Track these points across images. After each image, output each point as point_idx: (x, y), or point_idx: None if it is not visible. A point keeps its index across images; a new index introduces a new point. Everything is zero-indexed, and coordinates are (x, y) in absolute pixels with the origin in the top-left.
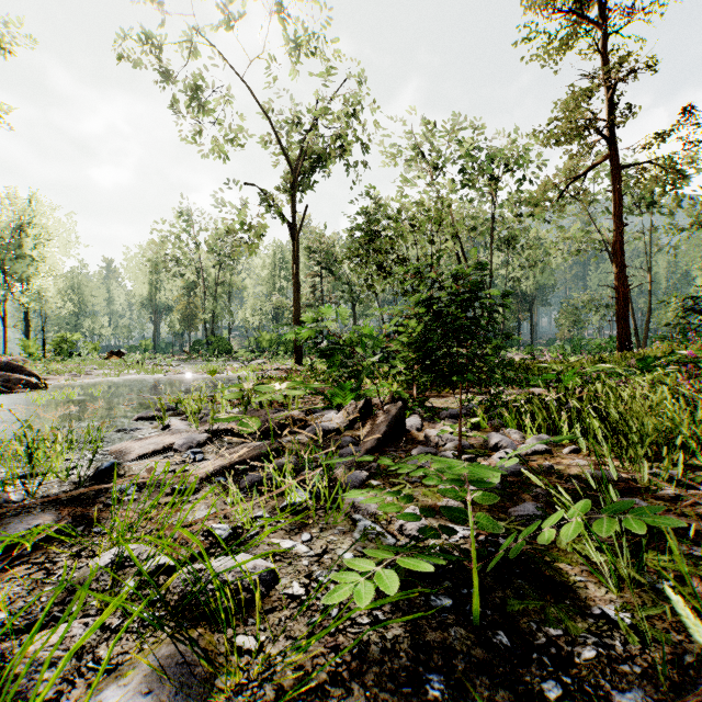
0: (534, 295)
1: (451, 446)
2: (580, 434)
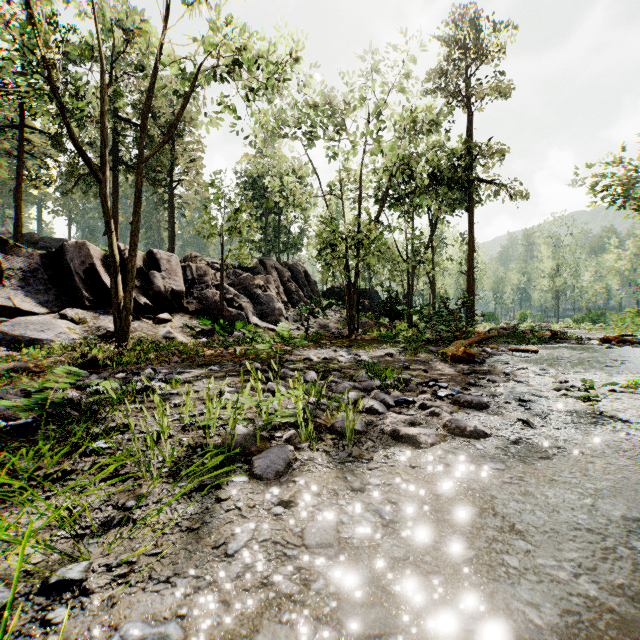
0: None
1: None
2: None
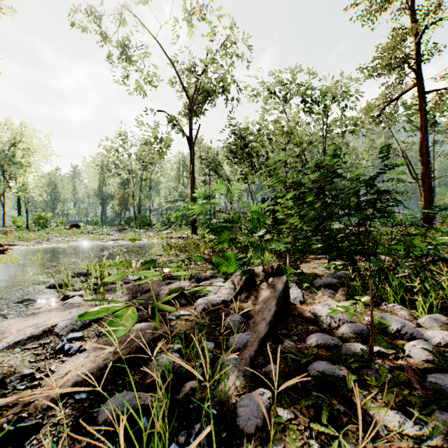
0: None
1: (348, 332)
2: None
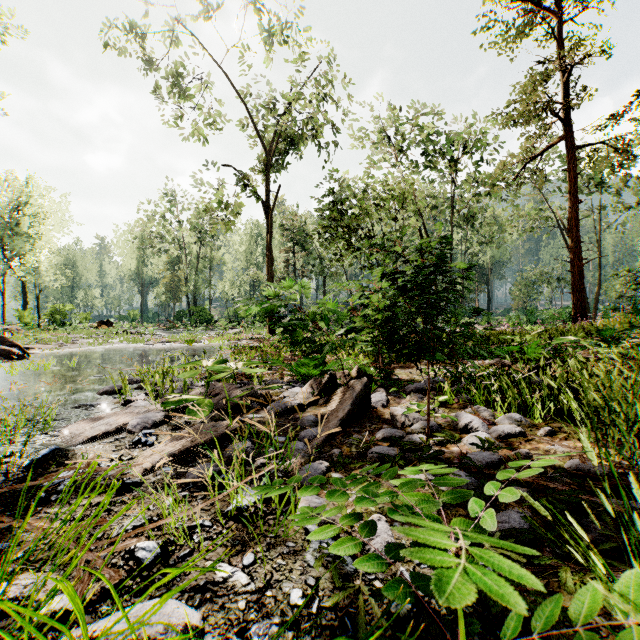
0: (491, 269)
1: (418, 428)
2: (553, 413)
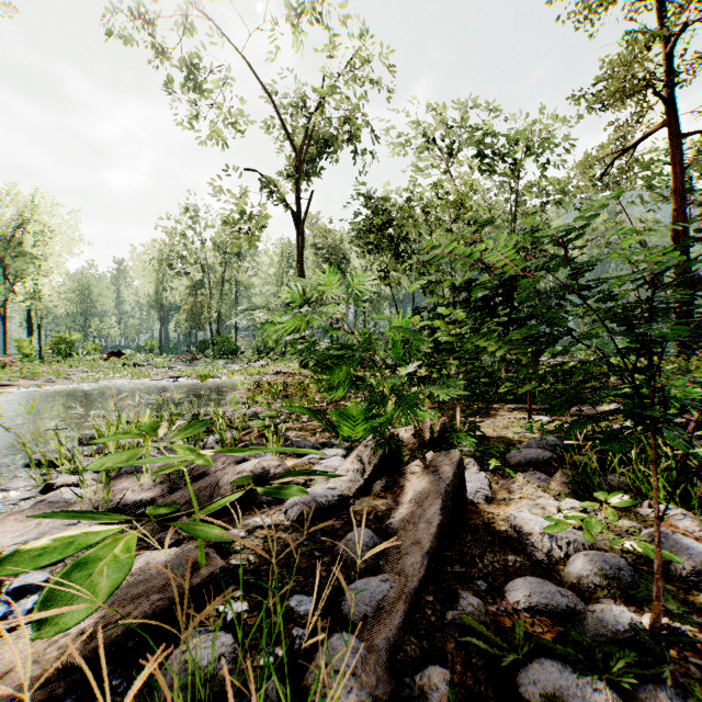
0: None
1: (591, 573)
2: None
